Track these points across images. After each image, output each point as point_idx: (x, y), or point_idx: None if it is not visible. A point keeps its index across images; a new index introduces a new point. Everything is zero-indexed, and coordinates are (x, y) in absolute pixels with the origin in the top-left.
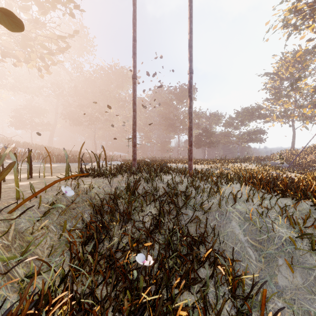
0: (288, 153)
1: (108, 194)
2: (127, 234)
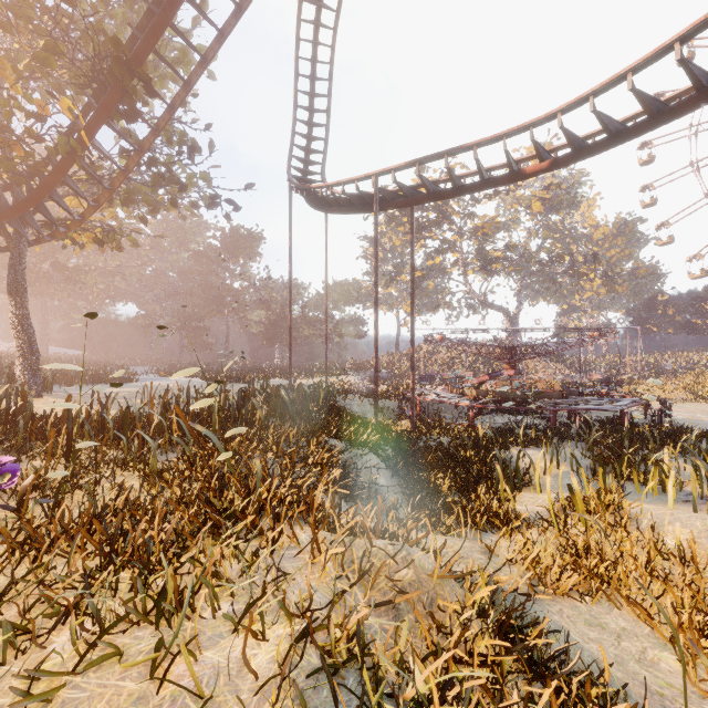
0: (390, 357)
1: None
2: None
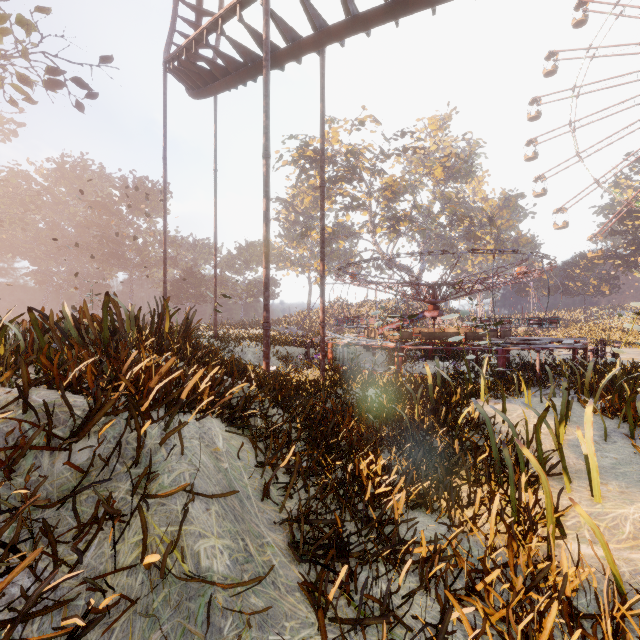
0: (301, 315)
1: None
2: None
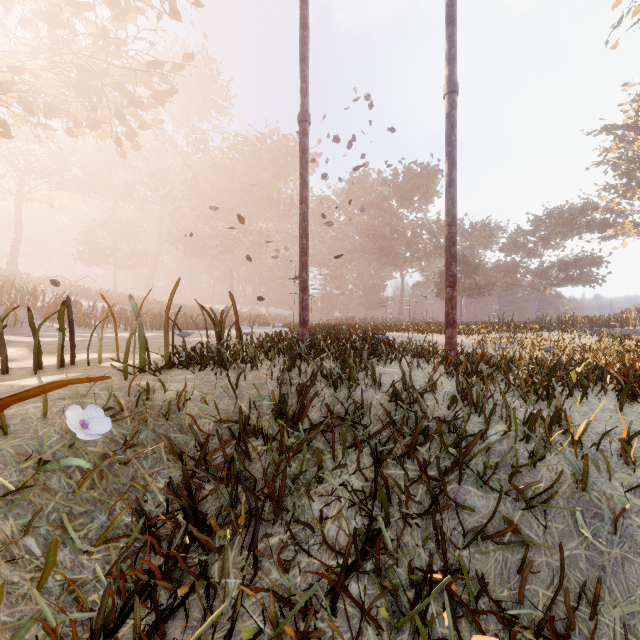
0: None
1: (226, 421)
2: (263, 589)
